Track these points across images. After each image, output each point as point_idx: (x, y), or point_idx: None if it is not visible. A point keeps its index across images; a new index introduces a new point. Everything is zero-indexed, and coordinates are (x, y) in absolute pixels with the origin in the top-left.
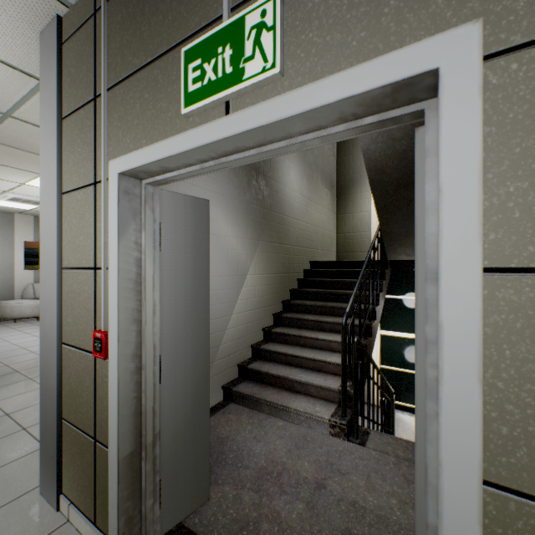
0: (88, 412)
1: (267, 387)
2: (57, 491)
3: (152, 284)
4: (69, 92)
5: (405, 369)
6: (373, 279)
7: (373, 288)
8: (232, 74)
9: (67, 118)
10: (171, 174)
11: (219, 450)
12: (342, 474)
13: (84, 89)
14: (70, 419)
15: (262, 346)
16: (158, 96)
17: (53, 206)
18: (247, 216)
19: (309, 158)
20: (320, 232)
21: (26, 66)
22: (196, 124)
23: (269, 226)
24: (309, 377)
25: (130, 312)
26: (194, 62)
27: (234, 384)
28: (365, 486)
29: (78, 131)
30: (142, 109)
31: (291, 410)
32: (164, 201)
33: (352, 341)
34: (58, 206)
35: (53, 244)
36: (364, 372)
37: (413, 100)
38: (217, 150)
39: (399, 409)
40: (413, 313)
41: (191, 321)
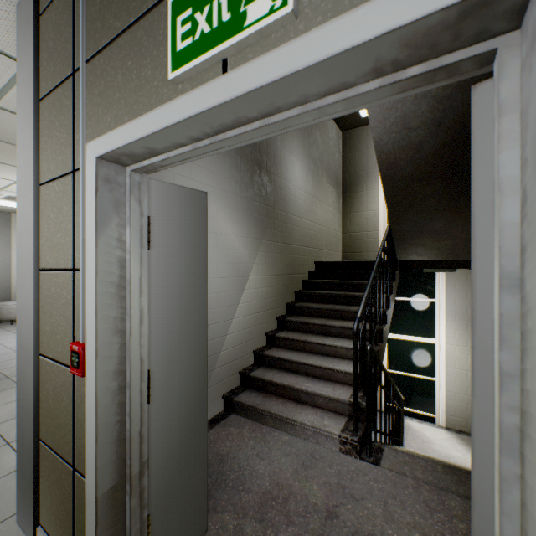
0: (66, 435)
1: (270, 397)
2: (33, 523)
3: (139, 288)
4: (47, 69)
5: (413, 373)
6: (383, 281)
7: (383, 290)
8: (231, 22)
9: (44, 99)
10: (159, 157)
11: (218, 469)
12: (355, 500)
13: (62, 63)
14: (48, 441)
15: (266, 352)
16: (142, 62)
17: (30, 199)
18: (249, 214)
19: (314, 154)
20: (325, 232)
21: (5, 46)
22: (186, 92)
23: (273, 225)
24: (316, 386)
25: (112, 321)
26: (183, 13)
27: (235, 394)
28: (383, 515)
29: (56, 113)
30: (124, 80)
31: (297, 423)
32: (153, 192)
33: (363, 348)
34: (35, 199)
35: (29, 242)
36: (376, 382)
37: (482, 35)
38: (212, 123)
39: (408, 415)
40: (422, 316)
41: (185, 330)
